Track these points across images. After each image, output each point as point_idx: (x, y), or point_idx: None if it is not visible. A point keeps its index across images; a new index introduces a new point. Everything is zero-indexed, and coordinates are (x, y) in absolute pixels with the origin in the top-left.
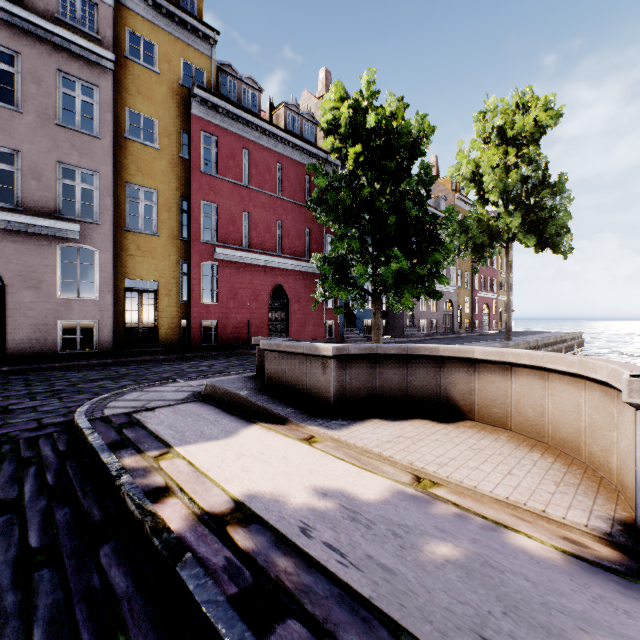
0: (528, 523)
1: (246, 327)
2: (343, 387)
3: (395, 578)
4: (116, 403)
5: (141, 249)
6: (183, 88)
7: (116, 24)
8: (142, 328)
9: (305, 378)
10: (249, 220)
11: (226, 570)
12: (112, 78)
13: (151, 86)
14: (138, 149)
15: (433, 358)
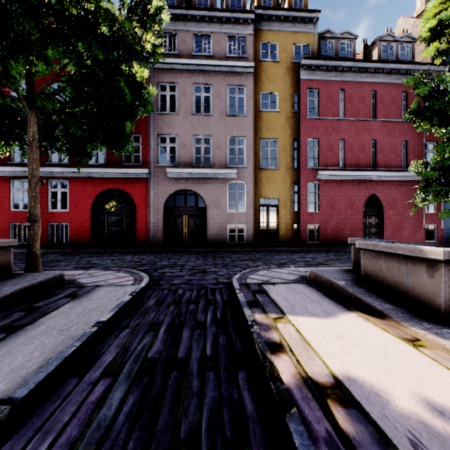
0: None
1: (342, 230)
2: None
3: None
4: (253, 276)
5: (268, 179)
6: (294, 64)
7: (255, 43)
8: (269, 229)
9: (405, 279)
10: (344, 145)
11: (327, 443)
12: (252, 77)
13: (274, 72)
14: (266, 116)
15: None
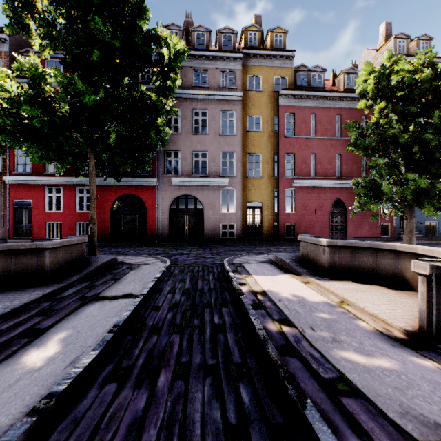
0: (374, 322)
1: (313, 227)
2: (334, 262)
3: (298, 314)
4: (237, 259)
5: (254, 186)
6: (274, 93)
7: (243, 76)
8: (254, 227)
9: (316, 256)
10: (315, 159)
11: (252, 300)
12: (241, 104)
13: (258, 99)
14: (252, 135)
15: (393, 251)
